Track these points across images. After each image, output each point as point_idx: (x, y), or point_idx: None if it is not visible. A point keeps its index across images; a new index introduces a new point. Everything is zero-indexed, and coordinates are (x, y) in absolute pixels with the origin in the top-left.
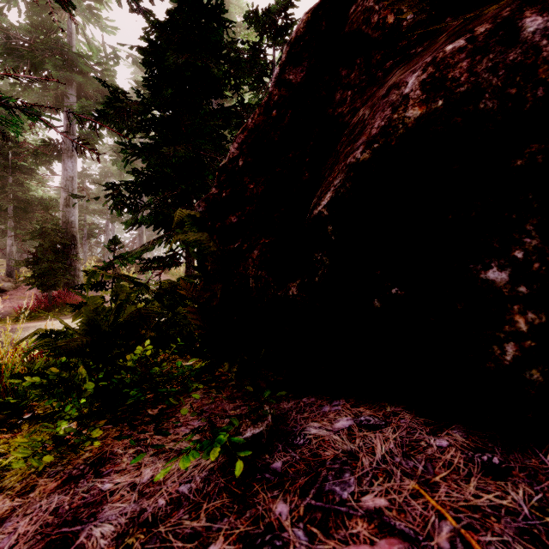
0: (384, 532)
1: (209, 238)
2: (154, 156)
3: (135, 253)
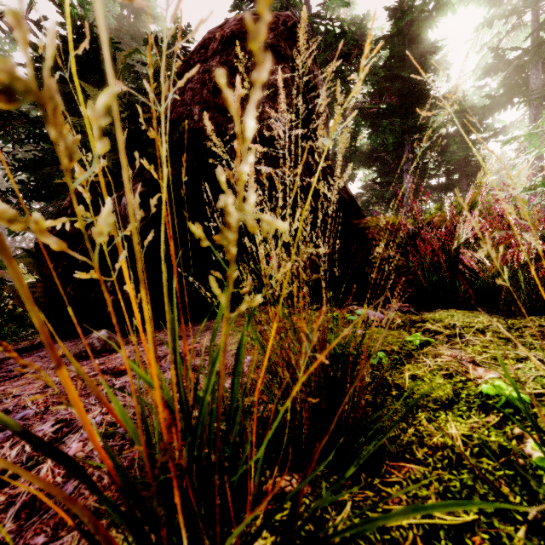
0: (36, 356)
1: (30, 262)
2: (39, 172)
3: (20, 257)
